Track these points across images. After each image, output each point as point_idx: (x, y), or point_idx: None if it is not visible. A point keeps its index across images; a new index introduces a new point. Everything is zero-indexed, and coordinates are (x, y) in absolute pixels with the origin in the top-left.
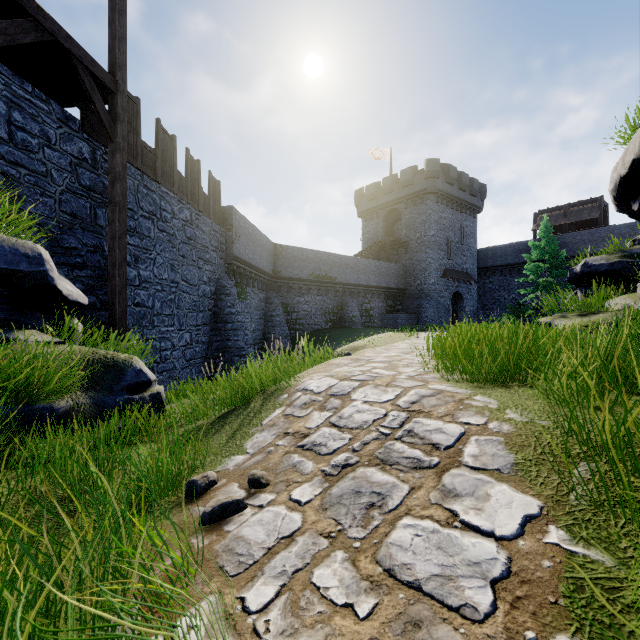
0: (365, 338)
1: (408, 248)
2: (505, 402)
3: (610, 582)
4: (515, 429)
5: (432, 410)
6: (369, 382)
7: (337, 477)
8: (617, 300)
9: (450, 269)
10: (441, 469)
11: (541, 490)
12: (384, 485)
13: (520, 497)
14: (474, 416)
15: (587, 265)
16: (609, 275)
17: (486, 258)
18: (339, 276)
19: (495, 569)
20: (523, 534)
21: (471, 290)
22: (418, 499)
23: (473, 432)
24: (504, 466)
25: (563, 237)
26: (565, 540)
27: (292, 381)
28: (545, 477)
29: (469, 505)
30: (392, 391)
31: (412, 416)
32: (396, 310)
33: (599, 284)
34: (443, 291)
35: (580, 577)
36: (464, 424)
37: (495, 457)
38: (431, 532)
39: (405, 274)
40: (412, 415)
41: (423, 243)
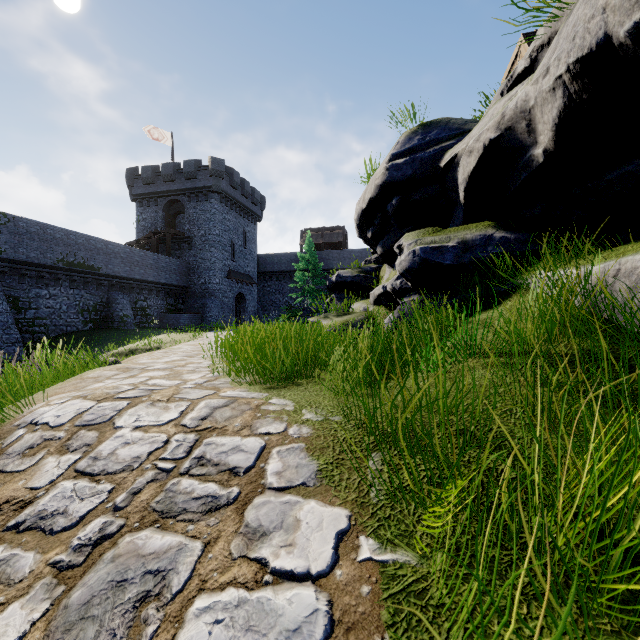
0: (140, 341)
1: (192, 244)
2: (300, 402)
3: (419, 584)
4: (314, 431)
5: (227, 424)
6: (143, 399)
7: (83, 567)
8: (358, 304)
9: (234, 270)
10: (243, 502)
11: (346, 496)
12: (165, 554)
13: (329, 511)
14: (273, 423)
15: (340, 276)
16: (353, 285)
17: (265, 264)
18: (104, 266)
19: (318, 627)
20: (339, 560)
21: (253, 292)
22: (216, 559)
23: (274, 443)
24: (309, 477)
25: (321, 253)
26: (376, 550)
27: (10, 412)
28: (347, 479)
29: (279, 543)
30: (176, 407)
31: (203, 437)
32: (178, 309)
33: (347, 292)
34: (228, 291)
35: (396, 592)
36: (264, 435)
37: (299, 468)
38: (236, 607)
39: (188, 271)
40: (203, 435)
41: (208, 241)
